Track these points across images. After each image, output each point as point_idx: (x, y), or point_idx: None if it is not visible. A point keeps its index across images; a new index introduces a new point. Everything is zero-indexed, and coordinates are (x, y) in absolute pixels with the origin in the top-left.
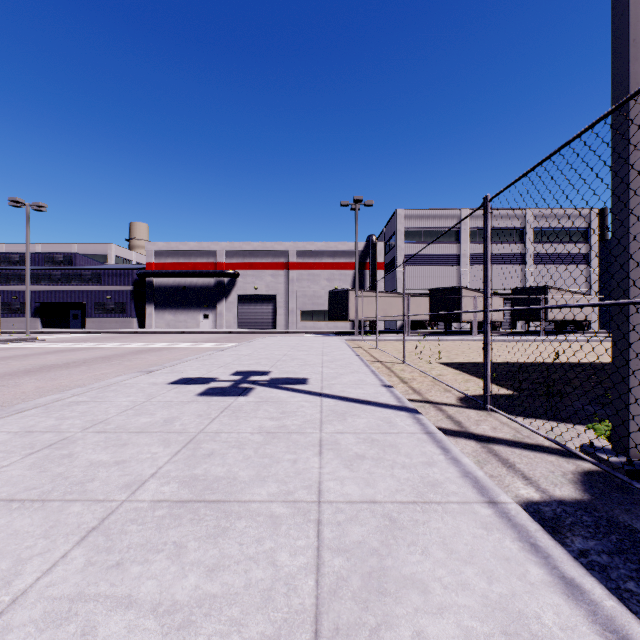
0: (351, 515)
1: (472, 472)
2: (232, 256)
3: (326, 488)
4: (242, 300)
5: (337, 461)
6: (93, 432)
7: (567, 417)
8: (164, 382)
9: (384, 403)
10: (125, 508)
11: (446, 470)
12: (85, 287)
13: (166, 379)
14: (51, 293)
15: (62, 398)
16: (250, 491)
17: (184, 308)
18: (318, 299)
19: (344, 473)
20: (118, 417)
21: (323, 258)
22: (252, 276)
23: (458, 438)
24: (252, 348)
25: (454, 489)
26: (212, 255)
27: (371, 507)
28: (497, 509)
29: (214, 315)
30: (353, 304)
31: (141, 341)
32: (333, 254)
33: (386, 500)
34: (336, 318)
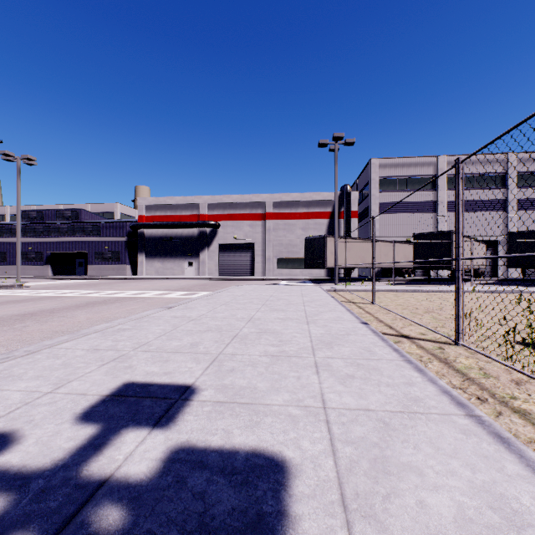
0: None
1: None
2: (213, 208)
3: None
4: (222, 249)
5: None
6: None
7: None
8: None
9: None
10: None
11: None
12: (87, 238)
13: None
14: (59, 244)
15: None
16: None
17: (171, 256)
18: (293, 247)
19: None
20: None
21: (298, 208)
22: (232, 226)
23: None
24: (212, 303)
25: None
26: (195, 208)
27: None
28: None
29: (197, 263)
30: (330, 251)
31: (114, 289)
32: (308, 204)
33: None
34: (312, 265)
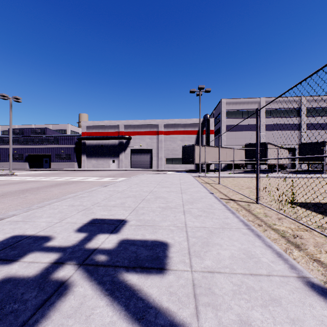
0: None
1: None
2: (127, 128)
3: None
4: (133, 152)
5: None
6: None
7: None
8: None
9: None
10: None
11: None
12: (50, 146)
13: None
14: (33, 149)
15: None
16: None
17: (102, 157)
18: (175, 151)
19: None
20: None
21: (178, 128)
22: (138, 139)
23: None
24: (129, 184)
25: None
26: (117, 127)
27: None
28: None
29: (118, 161)
30: (197, 154)
31: (69, 176)
32: (184, 126)
33: None
34: (186, 162)
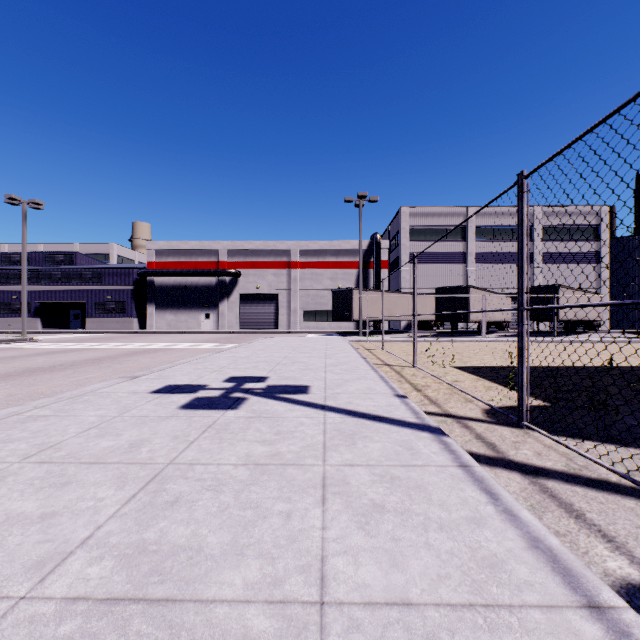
0: (374, 637)
1: (542, 539)
2: (234, 255)
3: (332, 571)
4: (244, 300)
5: (347, 516)
6: (34, 463)
7: (623, 438)
8: (146, 390)
9: (400, 420)
10: (16, 616)
11: (503, 534)
12: (85, 287)
13: (149, 386)
14: (51, 293)
15: (20, 412)
16: (218, 577)
17: (185, 308)
18: (321, 299)
19: (358, 539)
20: (75, 439)
21: (326, 257)
22: (254, 275)
23: (497, 468)
24: (251, 350)
25: (526, 575)
26: (213, 254)
27: (404, 617)
28: (608, 624)
29: (215, 315)
30: (357, 304)
31: (139, 342)
32: (336, 253)
33: (426, 600)
34: (339, 318)
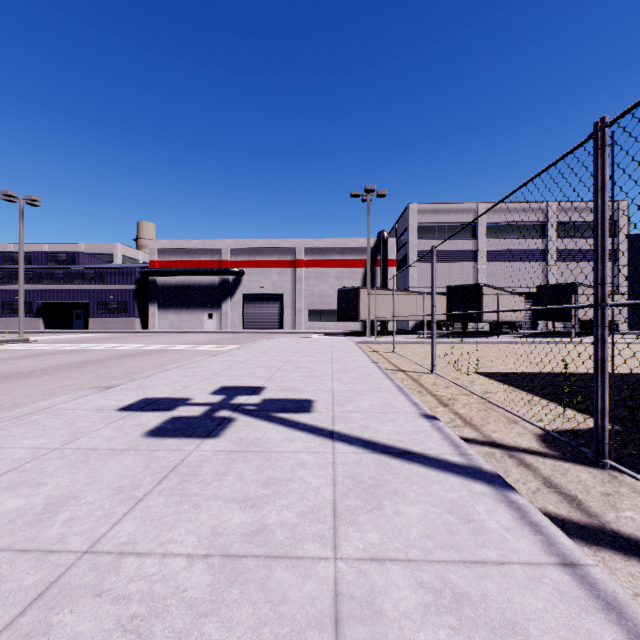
0: None
1: None
2: (237, 254)
3: None
4: (247, 299)
5: None
6: None
7: None
8: (114, 406)
9: (437, 458)
10: None
11: None
12: (87, 286)
13: (120, 401)
14: (53, 292)
15: None
16: None
17: (188, 308)
18: (326, 298)
19: None
20: None
21: (332, 255)
22: (258, 274)
23: (602, 550)
24: (251, 352)
25: None
26: (217, 253)
27: None
28: None
29: (219, 315)
30: (364, 303)
31: (137, 343)
32: (342, 251)
33: None
34: (346, 318)
